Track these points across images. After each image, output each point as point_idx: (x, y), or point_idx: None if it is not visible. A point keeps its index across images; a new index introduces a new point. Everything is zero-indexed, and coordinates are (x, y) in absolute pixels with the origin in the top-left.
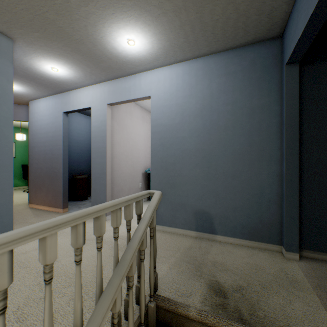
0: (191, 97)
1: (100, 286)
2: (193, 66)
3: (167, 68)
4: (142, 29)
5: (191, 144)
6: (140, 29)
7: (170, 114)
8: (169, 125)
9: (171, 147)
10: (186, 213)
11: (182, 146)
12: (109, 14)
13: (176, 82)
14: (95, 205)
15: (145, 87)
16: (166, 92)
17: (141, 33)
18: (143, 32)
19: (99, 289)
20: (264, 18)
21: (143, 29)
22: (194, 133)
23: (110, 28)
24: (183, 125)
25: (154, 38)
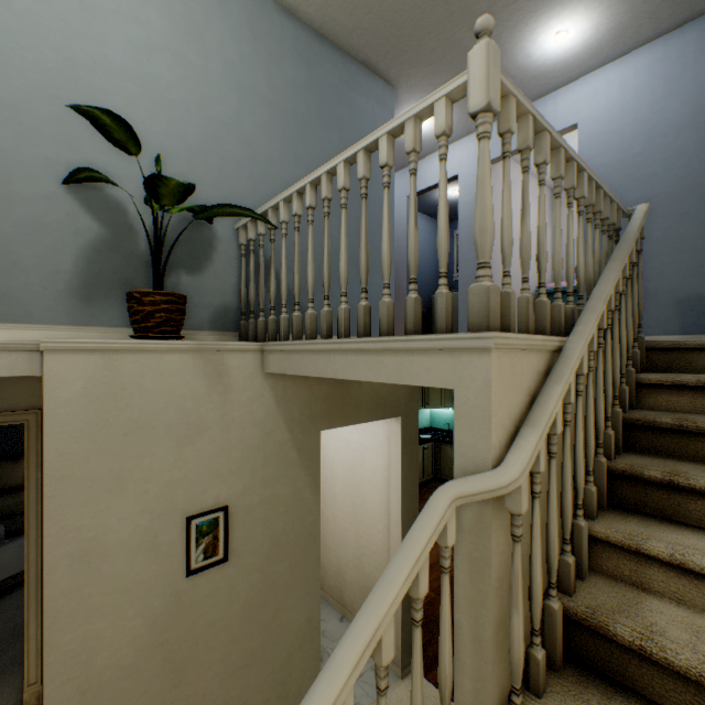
0: (670, 99)
1: (598, 264)
2: (675, 42)
3: (614, 66)
4: (588, 7)
5: (669, 183)
6: (585, 8)
7: (620, 142)
8: (618, 163)
9: (623, 199)
10: (658, 307)
11: (648, 191)
12: (542, 2)
13: (634, 83)
14: (465, 326)
15: (566, 111)
16: (612, 107)
17: (583, 16)
18: (588, 11)
19: (598, 266)
20: None
21: (589, 6)
22: (677, 161)
23: (535, 24)
24: (649, 155)
25: (603, 15)
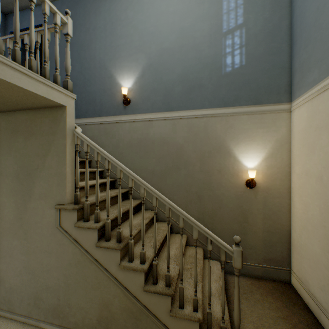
0: None
1: None
2: None
3: None
4: None
5: None
6: None
7: None
8: None
9: None
10: None
11: None
12: None
13: None
14: None
15: None
16: None
17: None
18: None
19: None
20: (6, 2)
21: None
22: None
23: None
24: None
25: None
